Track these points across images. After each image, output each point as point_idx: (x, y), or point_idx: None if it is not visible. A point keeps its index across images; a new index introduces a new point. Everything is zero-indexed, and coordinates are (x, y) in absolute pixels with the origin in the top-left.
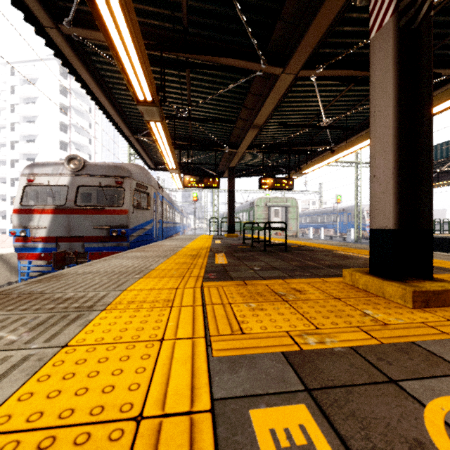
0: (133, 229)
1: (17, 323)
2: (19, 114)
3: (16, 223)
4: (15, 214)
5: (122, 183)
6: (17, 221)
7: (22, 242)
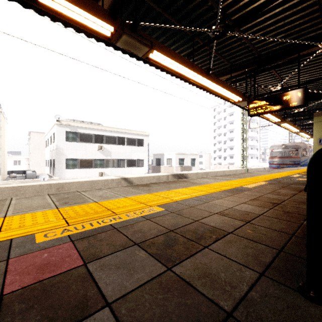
0: (301, 162)
1: (299, 168)
2: (227, 113)
3: (269, 160)
4: (269, 158)
5: (297, 150)
6: (269, 160)
7: (270, 165)
